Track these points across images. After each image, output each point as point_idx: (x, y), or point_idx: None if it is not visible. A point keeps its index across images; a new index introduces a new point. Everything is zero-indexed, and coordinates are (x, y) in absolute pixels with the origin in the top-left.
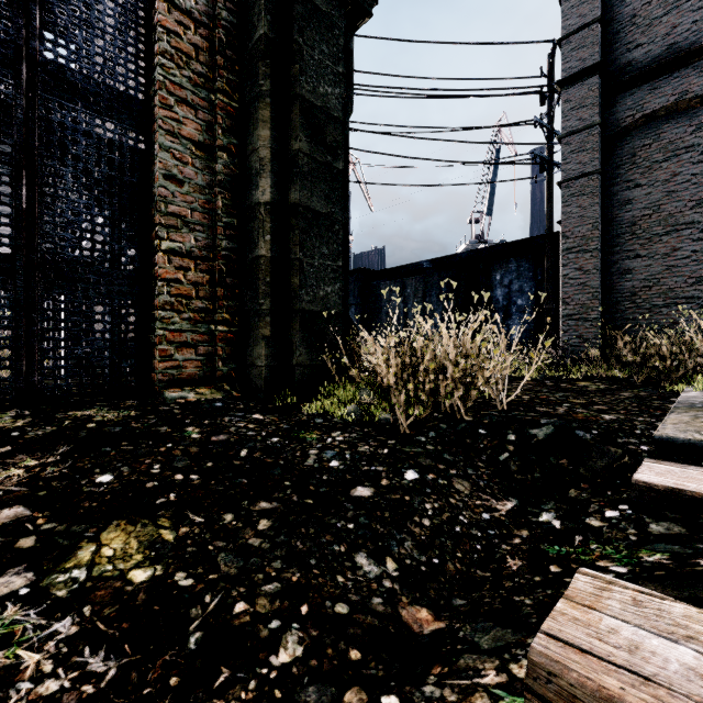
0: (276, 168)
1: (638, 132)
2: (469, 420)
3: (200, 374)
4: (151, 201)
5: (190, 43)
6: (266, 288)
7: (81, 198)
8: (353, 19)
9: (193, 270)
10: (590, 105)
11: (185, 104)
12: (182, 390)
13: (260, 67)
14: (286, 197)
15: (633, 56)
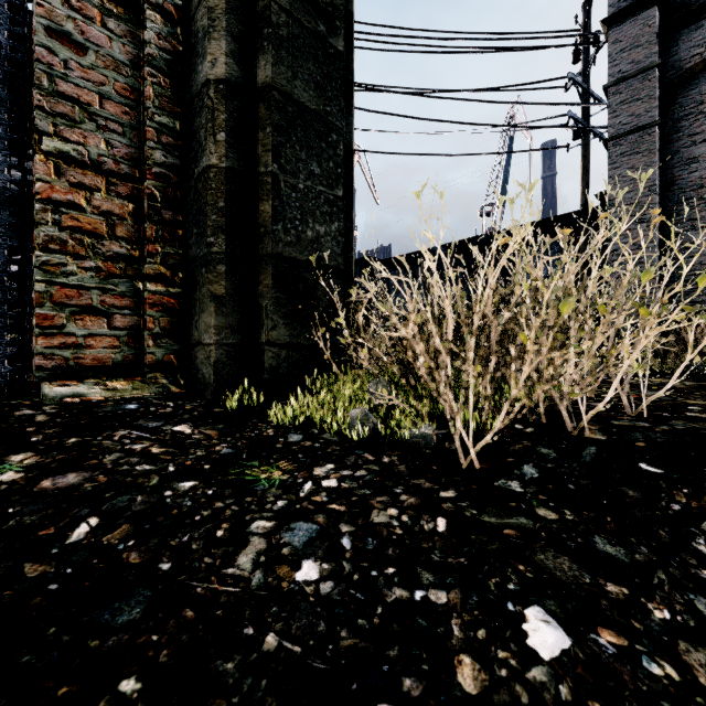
0: (235, 27)
1: None
2: (599, 439)
3: (116, 357)
4: (31, 77)
5: None
6: (218, 218)
7: None
8: None
9: (104, 192)
10: (646, 44)
11: None
12: (80, 383)
13: None
14: (252, 77)
15: None
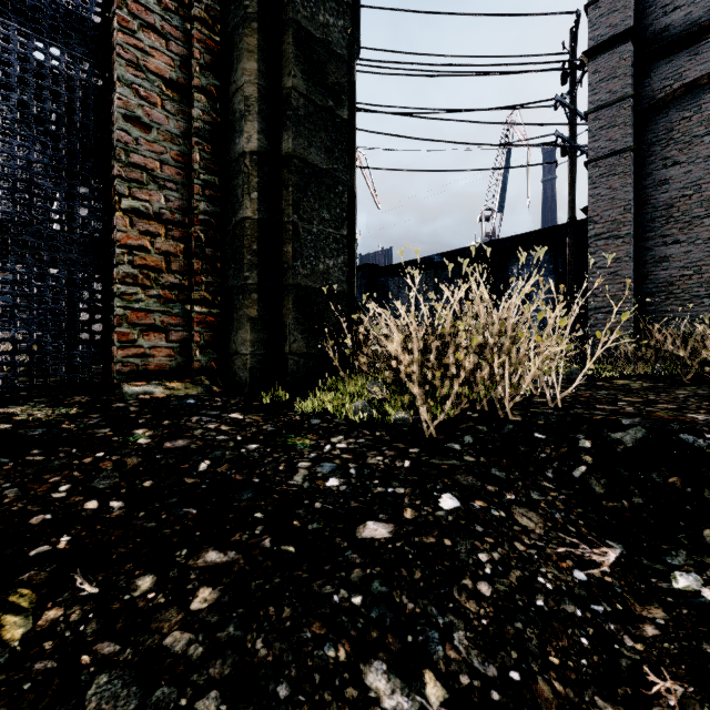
0: (264, 110)
1: (676, 104)
2: (517, 420)
3: (172, 364)
4: (109, 150)
5: None
6: (252, 257)
7: (15, 138)
8: None
9: (163, 237)
10: (621, 76)
11: (152, 31)
12: (148, 384)
13: None
14: (277, 147)
15: (670, 20)
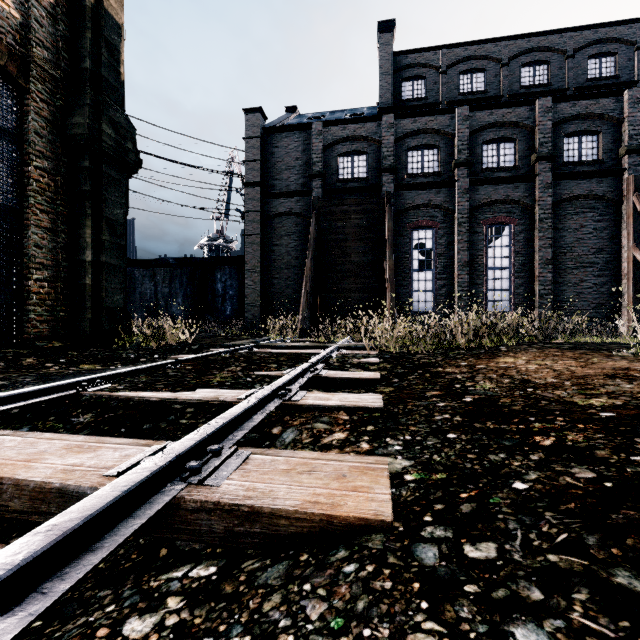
0: (94, 246)
1: (277, 219)
2: (177, 345)
3: (50, 335)
4: (24, 255)
5: (46, 184)
6: (89, 297)
7: None
8: (129, 175)
9: (47, 287)
10: (257, 201)
11: (43, 212)
12: (44, 342)
13: (86, 203)
14: (98, 258)
15: (275, 183)
